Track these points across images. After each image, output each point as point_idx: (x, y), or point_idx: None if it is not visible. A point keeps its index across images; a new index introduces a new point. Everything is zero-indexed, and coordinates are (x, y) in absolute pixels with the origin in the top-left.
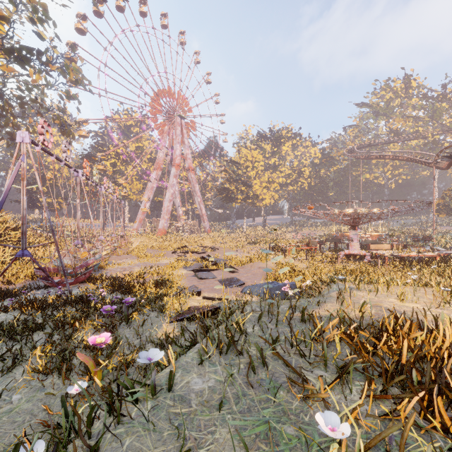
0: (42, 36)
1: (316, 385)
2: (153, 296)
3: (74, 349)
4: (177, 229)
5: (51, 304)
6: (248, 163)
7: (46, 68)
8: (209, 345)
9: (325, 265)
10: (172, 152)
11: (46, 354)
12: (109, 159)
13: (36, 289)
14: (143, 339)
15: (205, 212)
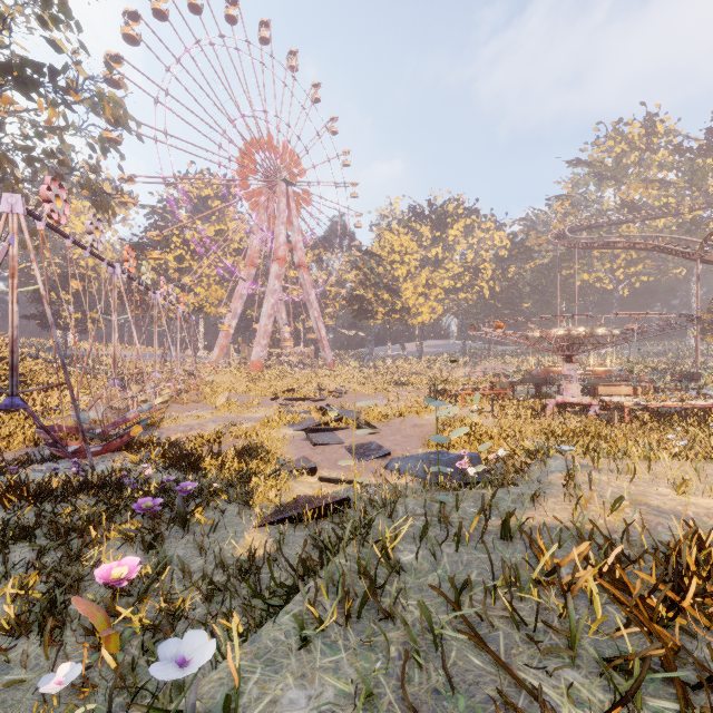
0: (59, 45)
1: (562, 708)
2: (233, 476)
3: (82, 579)
4: (281, 361)
5: (56, 491)
6: (394, 256)
7: (65, 99)
8: (324, 596)
9: (525, 422)
10: (273, 238)
11: (26, 592)
12: (172, 249)
13: (39, 463)
14: (210, 559)
15: (325, 335)
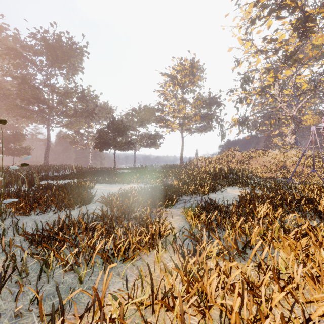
0: None
1: None
2: None
3: None
4: None
5: None
6: None
7: None
8: None
9: None
10: None
11: None
12: None
13: None
14: None
15: None
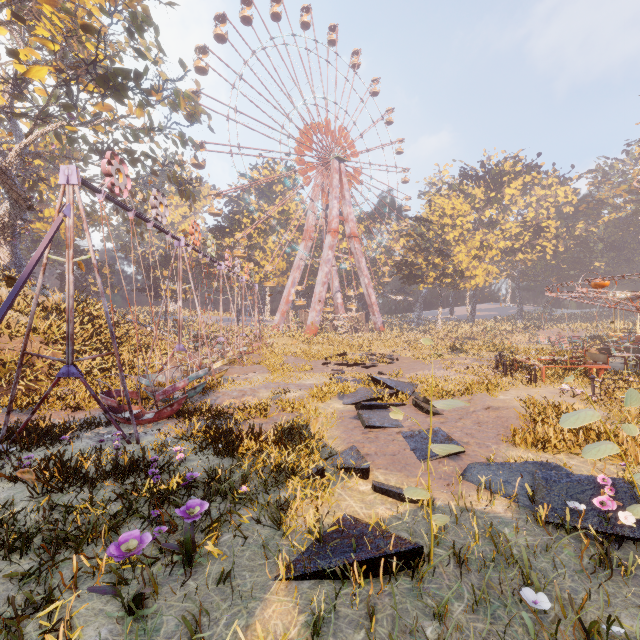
0: (143, 53)
1: None
2: (268, 474)
3: None
4: (334, 325)
5: (87, 473)
6: (445, 219)
7: (148, 99)
8: None
9: None
10: (327, 212)
11: None
12: (243, 229)
13: (105, 425)
14: None
15: (375, 300)
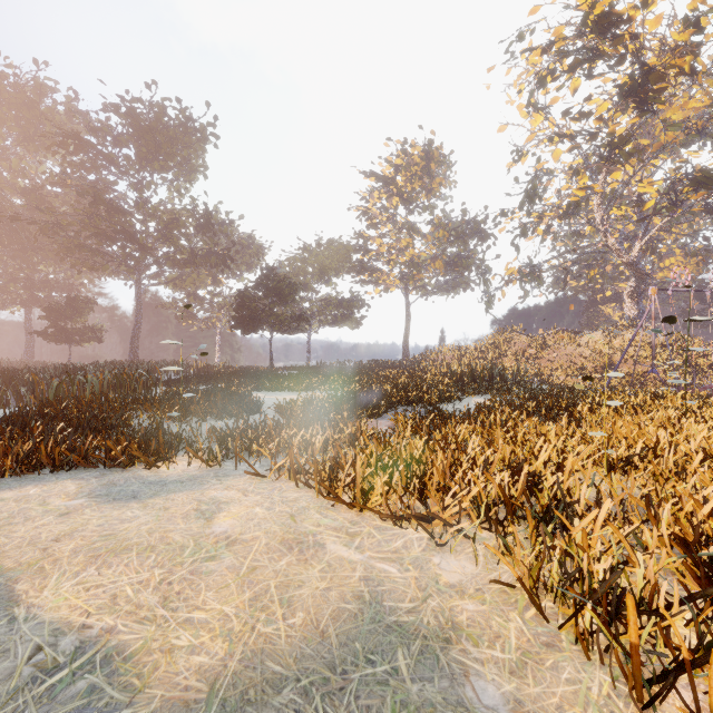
0: None
1: None
2: None
3: None
4: None
5: None
6: None
7: None
8: None
9: None
10: None
11: None
12: None
13: None
14: None
15: None
